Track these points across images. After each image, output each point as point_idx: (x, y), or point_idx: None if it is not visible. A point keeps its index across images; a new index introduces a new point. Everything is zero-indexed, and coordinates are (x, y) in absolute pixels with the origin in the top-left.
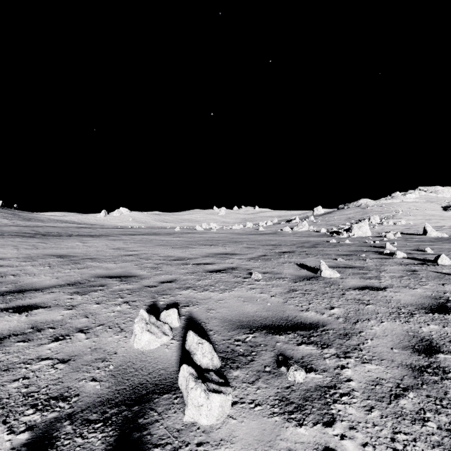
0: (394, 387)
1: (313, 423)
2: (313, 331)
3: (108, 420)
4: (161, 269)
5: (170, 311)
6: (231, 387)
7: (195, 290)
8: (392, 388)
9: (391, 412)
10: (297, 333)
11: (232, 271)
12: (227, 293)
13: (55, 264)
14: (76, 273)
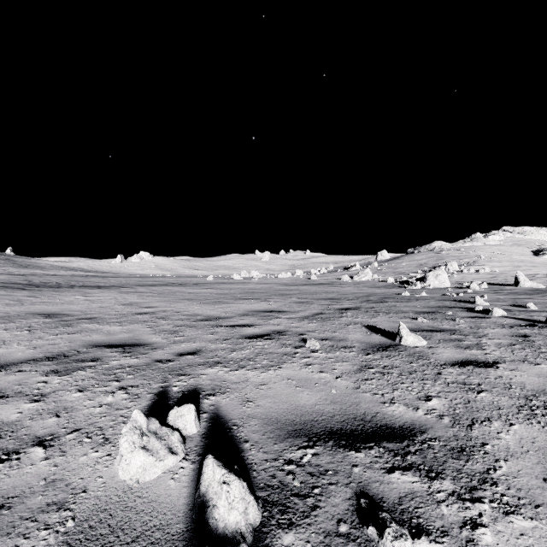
0: None
1: None
2: (407, 443)
3: None
4: (181, 334)
5: (183, 408)
6: None
7: (226, 367)
8: None
9: None
10: (382, 447)
11: (278, 337)
12: (272, 372)
13: (38, 327)
14: (63, 341)
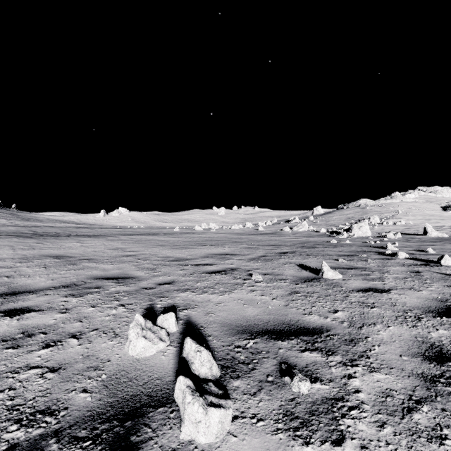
0: (407, 399)
1: (321, 441)
2: (317, 336)
3: (98, 437)
4: (159, 270)
5: (167, 315)
6: (231, 399)
7: (194, 292)
8: (404, 401)
9: (405, 428)
10: (300, 339)
11: (231, 272)
12: (226, 295)
13: (51, 265)
14: (72, 275)
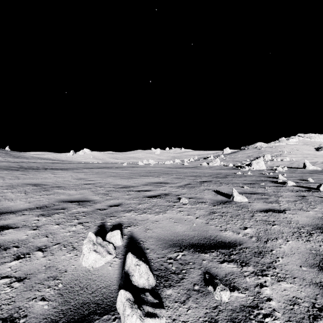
0: (311, 307)
1: None
2: (232, 249)
3: None
4: (110, 195)
5: (114, 232)
6: (165, 307)
7: (136, 213)
8: (309, 308)
9: None
10: (219, 251)
11: (165, 197)
12: (161, 215)
13: (29, 191)
14: (45, 198)
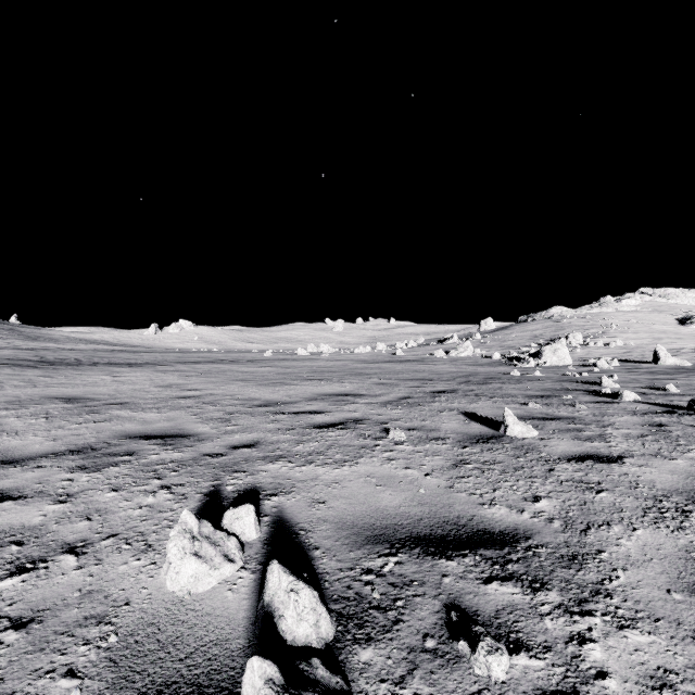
0: None
1: None
2: (509, 550)
3: None
4: (235, 422)
5: (240, 509)
6: (356, 693)
7: (291, 463)
8: None
9: None
10: (479, 555)
11: (355, 426)
12: (347, 468)
13: (57, 414)
14: (89, 431)
